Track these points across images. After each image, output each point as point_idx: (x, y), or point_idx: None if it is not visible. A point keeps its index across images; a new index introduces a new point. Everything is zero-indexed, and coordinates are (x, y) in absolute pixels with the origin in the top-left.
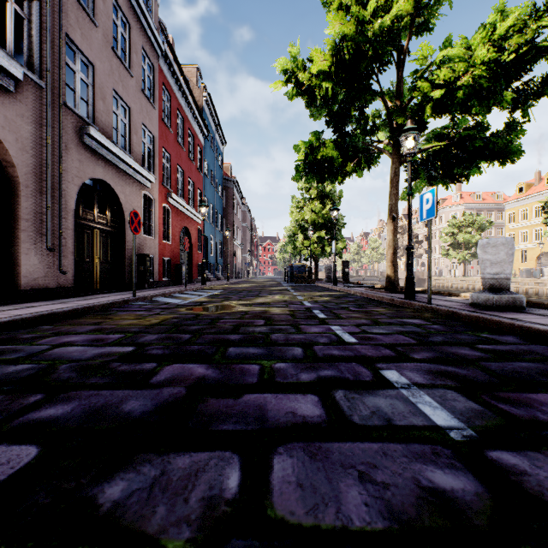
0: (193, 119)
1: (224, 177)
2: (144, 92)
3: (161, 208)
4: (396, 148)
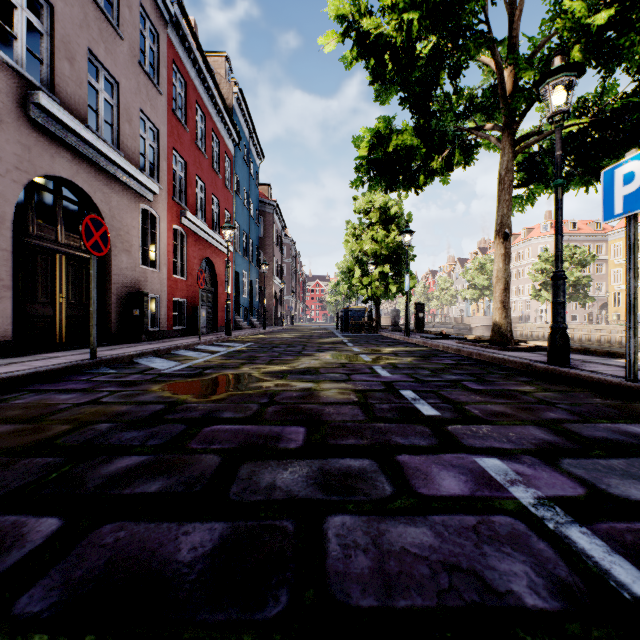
0: (219, 119)
1: (262, 200)
2: (142, 65)
3: (170, 231)
4: (508, 131)
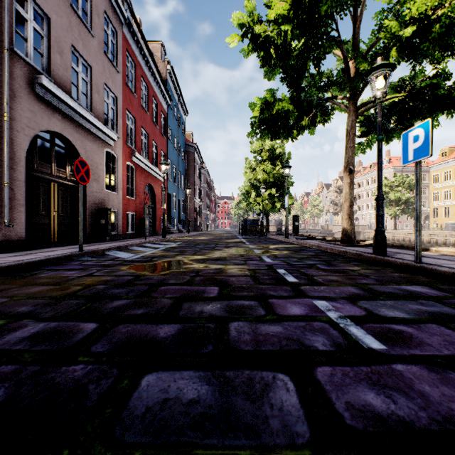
0: (157, 88)
1: (186, 143)
2: (106, 54)
3: (125, 166)
4: (352, 101)
